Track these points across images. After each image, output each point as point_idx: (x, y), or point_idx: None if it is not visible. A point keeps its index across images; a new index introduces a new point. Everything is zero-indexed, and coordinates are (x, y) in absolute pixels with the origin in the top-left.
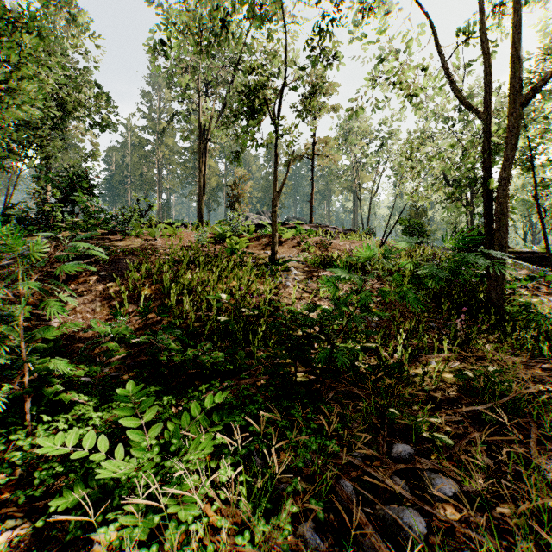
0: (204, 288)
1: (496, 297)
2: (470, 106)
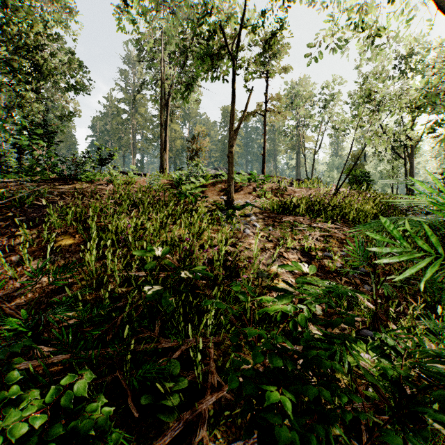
0: (142, 237)
1: None
2: None
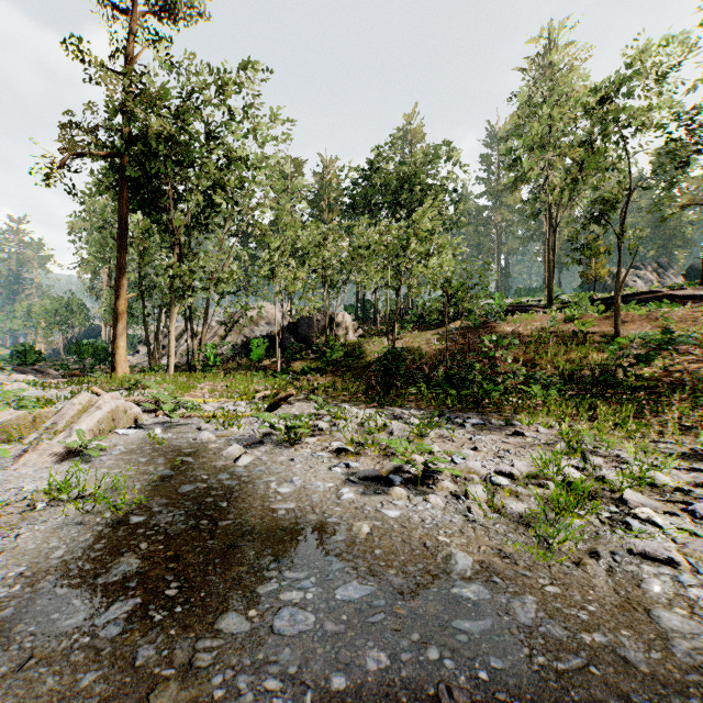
0: (555, 357)
1: None
2: None
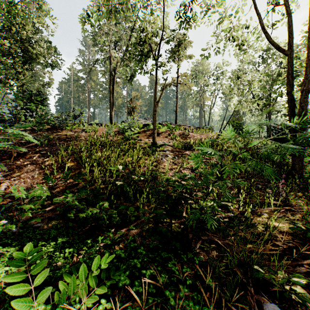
0: (109, 162)
1: (298, 168)
2: (278, 46)
